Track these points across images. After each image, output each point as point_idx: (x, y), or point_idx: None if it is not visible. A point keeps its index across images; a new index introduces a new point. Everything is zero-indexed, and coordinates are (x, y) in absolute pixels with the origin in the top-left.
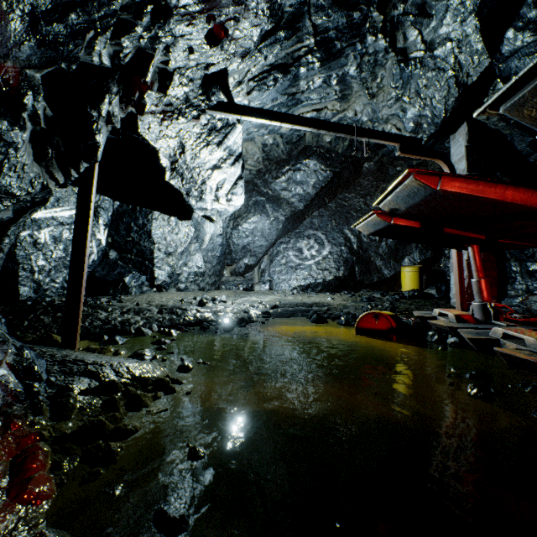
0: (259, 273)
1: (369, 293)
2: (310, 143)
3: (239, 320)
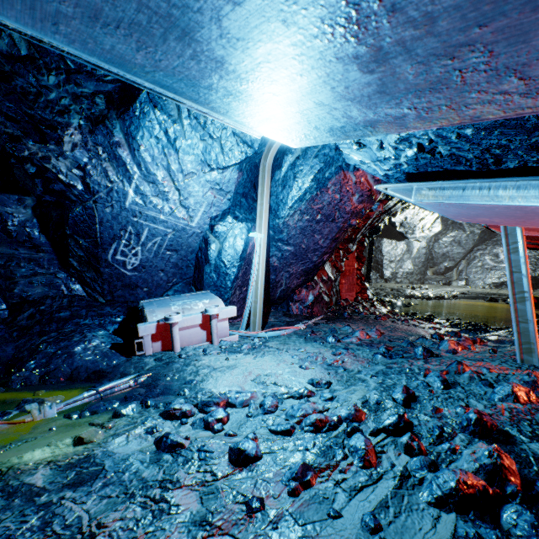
0: (457, 273)
1: None
2: None
3: (435, 296)
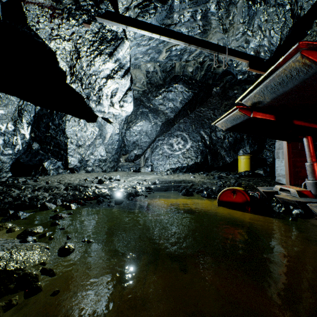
0: (144, 160)
1: (217, 173)
2: (178, 73)
3: (128, 194)
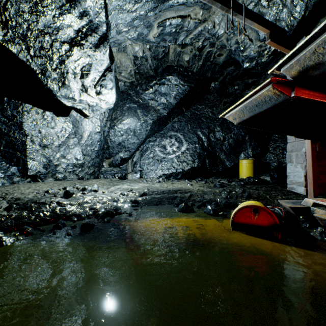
0: (132, 165)
1: (217, 179)
2: (172, 62)
3: (103, 213)
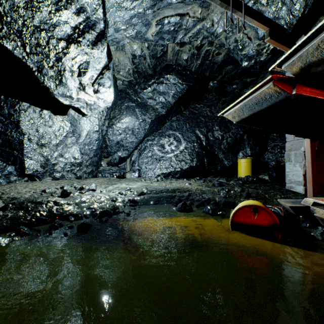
0: (130, 164)
1: (215, 178)
2: (171, 61)
3: (101, 213)
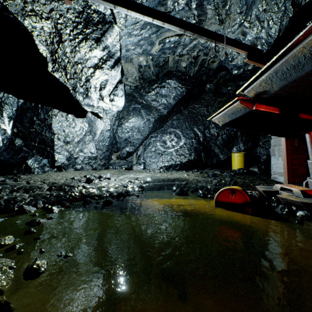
0: (137, 158)
1: (211, 170)
2: (172, 68)
3: (118, 194)
